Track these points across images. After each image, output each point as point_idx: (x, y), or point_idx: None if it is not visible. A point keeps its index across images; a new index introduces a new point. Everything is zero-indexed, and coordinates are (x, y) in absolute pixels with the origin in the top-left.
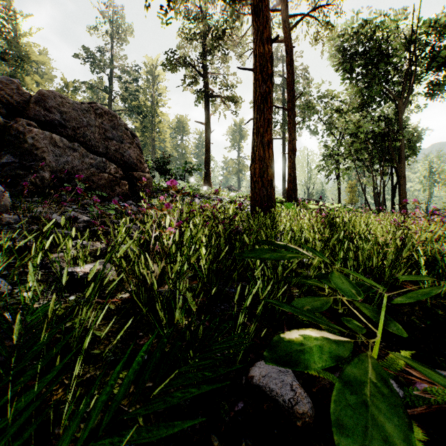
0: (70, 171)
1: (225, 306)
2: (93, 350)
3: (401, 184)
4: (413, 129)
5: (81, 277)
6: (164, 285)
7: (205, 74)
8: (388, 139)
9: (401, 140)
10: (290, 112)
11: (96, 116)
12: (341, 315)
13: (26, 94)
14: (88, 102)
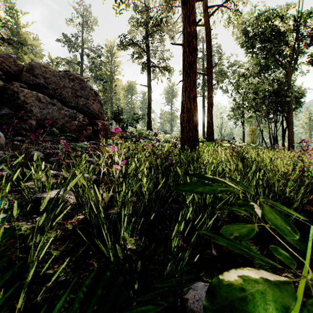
0: (51, 119)
1: (162, 226)
2: (48, 269)
3: (289, 128)
4: (298, 88)
5: (47, 201)
6: (113, 207)
7: (148, 51)
8: (280, 96)
9: (290, 96)
10: (208, 77)
11: (69, 80)
12: (257, 234)
13: (20, 65)
14: (64, 71)
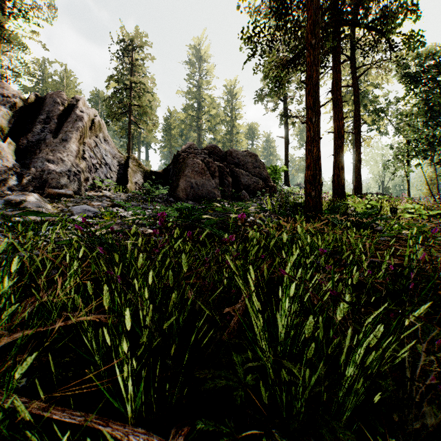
0: (247, 185)
1: None
2: None
3: None
4: None
5: None
6: None
7: (285, 99)
8: None
9: None
10: (356, 135)
11: (249, 157)
12: None
13: (223, 152)
14: (244, 151)
